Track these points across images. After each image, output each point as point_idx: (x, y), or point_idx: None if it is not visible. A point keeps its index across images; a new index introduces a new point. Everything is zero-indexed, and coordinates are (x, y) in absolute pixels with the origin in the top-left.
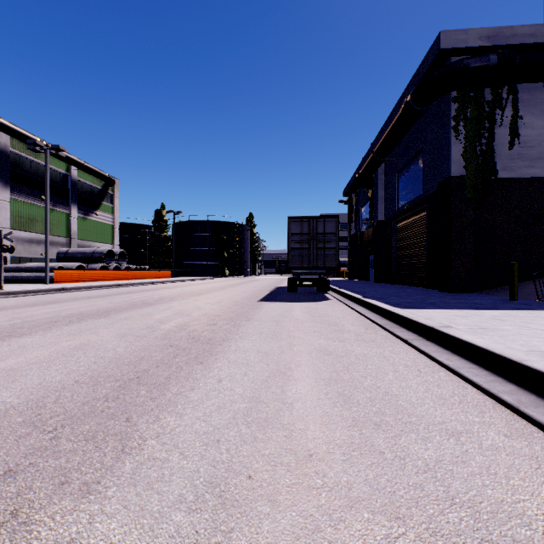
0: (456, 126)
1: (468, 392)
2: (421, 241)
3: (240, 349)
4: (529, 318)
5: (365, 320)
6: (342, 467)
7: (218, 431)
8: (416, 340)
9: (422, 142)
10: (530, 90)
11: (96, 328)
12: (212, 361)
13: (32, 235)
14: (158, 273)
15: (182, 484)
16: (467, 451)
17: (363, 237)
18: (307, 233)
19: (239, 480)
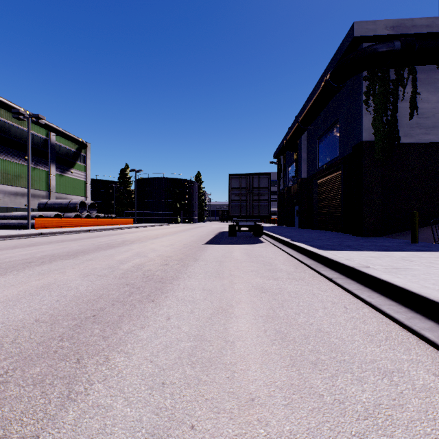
0: (366, 100)
1: (392, 328)
2: (337, 195)
3: (187, 287)
4: (432, 258)
5: (293, 260)
6: (284, 414)
7: (163, 372)
8: (340, 278)
9: (339, 113)
10: (426, 71)
11: (64, 268)
12: (162, 299)
13: (17, 189)
14: (122, 220)
15: (123, 438)
16: (403, 393)
17: (290, 191)
18: (244, 187)
19: (181, 431)
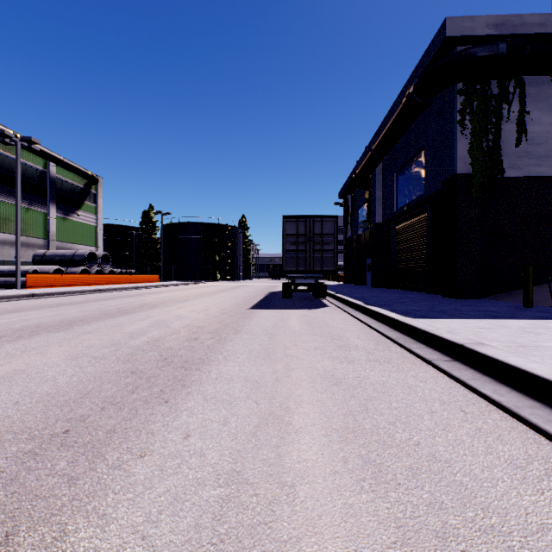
0: (461, 120)
1: (548, 451)
2: (422, 244)
3: (222, 377)
4: None
5: (371, 331)
6: None
7: None
8: (443, 361)
9: (424, 139)
10: (538, 84)
11: (46, 346)
12: (181, 398)
13: (5, 236)
14: (145, 277)
15: None
16: None
17: (359, 240)
18: (303, 234)
19: None
